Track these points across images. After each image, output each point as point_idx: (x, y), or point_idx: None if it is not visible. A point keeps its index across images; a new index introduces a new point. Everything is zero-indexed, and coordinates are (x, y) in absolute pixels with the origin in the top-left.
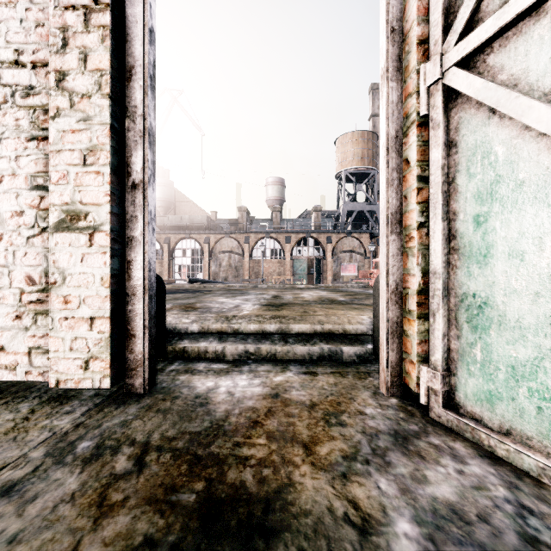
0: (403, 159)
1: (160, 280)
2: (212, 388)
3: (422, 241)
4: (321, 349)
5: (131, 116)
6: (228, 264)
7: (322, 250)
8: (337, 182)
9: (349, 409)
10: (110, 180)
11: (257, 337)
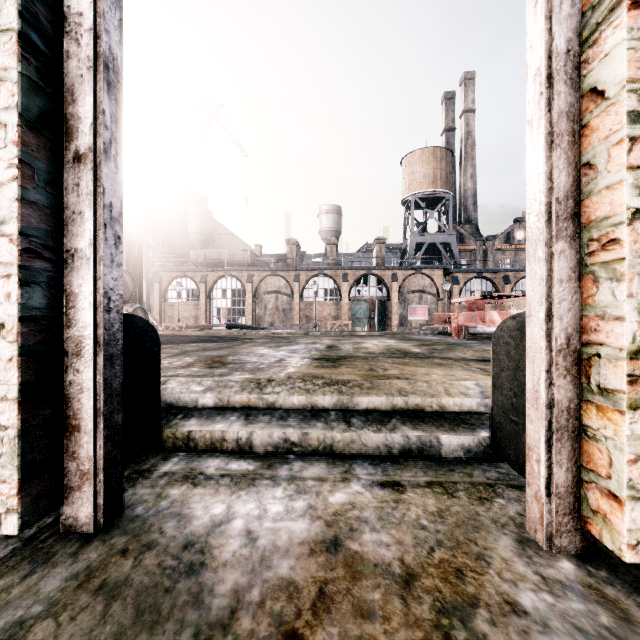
0: (580, 94)
1: (148, 326)
2: (219, 521)
3: (639, 247)
4: (406, 437)
5: (72, 32)
6: (275, 307)
7: (386, 289)
8: (404, 210)
9: (486, 592)
10: (19, 137)
11: (304, 414)
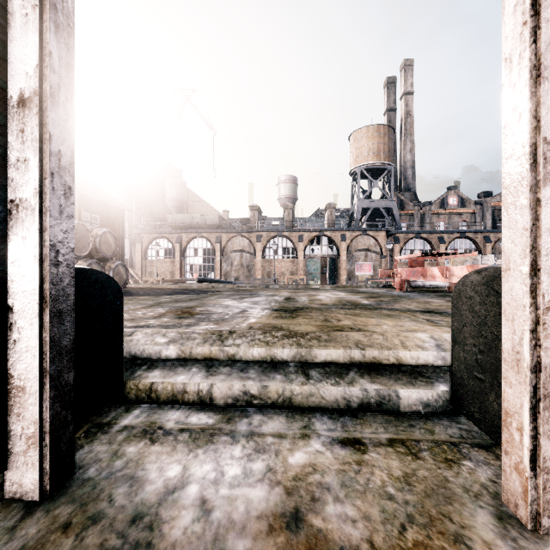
0: None
1: (109, 281)
2: (173, 487)
3: None
4: (364, 391)
5: None
6: (240, 264)
7: (336, 248)
8: (352, 179)
9: None
10: None
11: (264, 366)
